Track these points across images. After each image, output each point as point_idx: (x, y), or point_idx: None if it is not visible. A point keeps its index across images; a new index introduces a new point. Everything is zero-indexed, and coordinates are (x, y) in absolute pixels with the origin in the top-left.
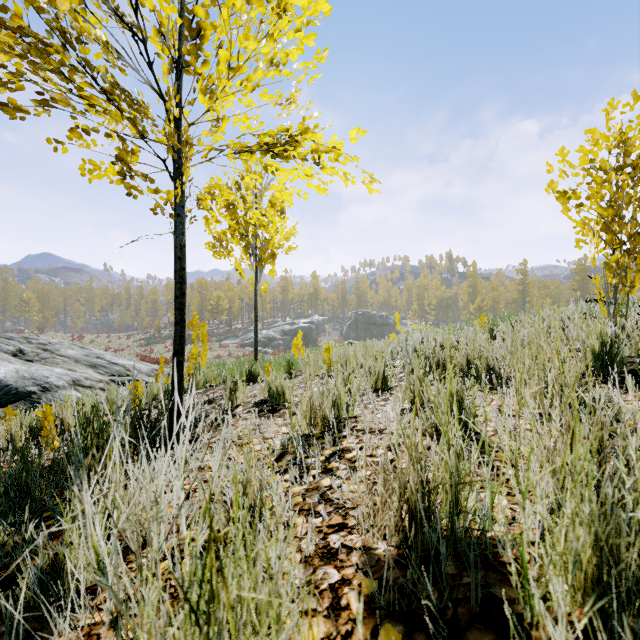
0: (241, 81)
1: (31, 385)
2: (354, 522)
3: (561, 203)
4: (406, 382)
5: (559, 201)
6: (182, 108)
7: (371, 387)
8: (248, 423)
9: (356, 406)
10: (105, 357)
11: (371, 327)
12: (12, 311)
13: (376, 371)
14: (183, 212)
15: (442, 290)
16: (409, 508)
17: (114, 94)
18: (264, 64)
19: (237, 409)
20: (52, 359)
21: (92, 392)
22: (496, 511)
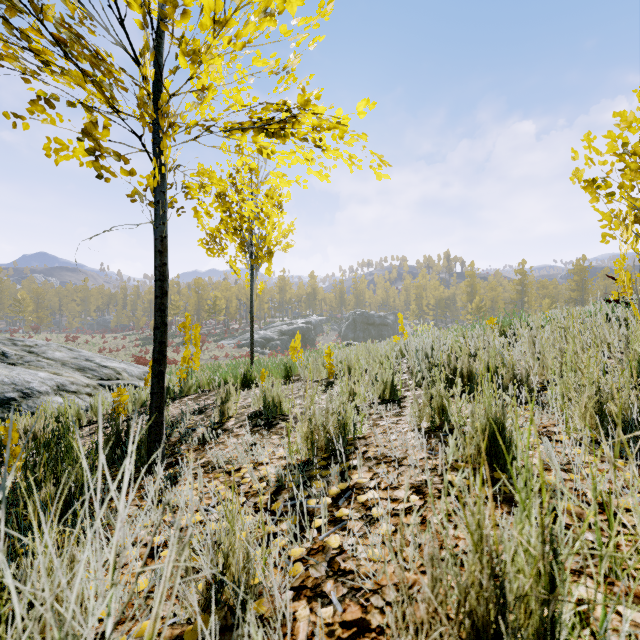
0: (229, 39)
1: (11, 391)
2: (379, 620)
3: (589, 193)
4: (424, 397)
5: (587, 190)
6: (160, 74)
7: (378, 397)
8: (240, 441)
9: (365, 424)
10: (94, 360)
11: (369, 327)
12: (6, 311)
13: (383, 379)
14: (164, 199)
15: (440, 290)
16: (473, 625)
17: (73, 49)
18: (256, 15)
19: (228, 422)
20: (37, 362)
21: (78, 398)
22: (613, 635)
